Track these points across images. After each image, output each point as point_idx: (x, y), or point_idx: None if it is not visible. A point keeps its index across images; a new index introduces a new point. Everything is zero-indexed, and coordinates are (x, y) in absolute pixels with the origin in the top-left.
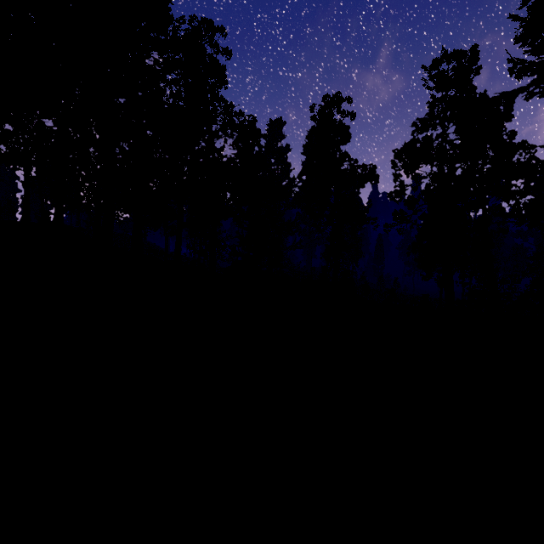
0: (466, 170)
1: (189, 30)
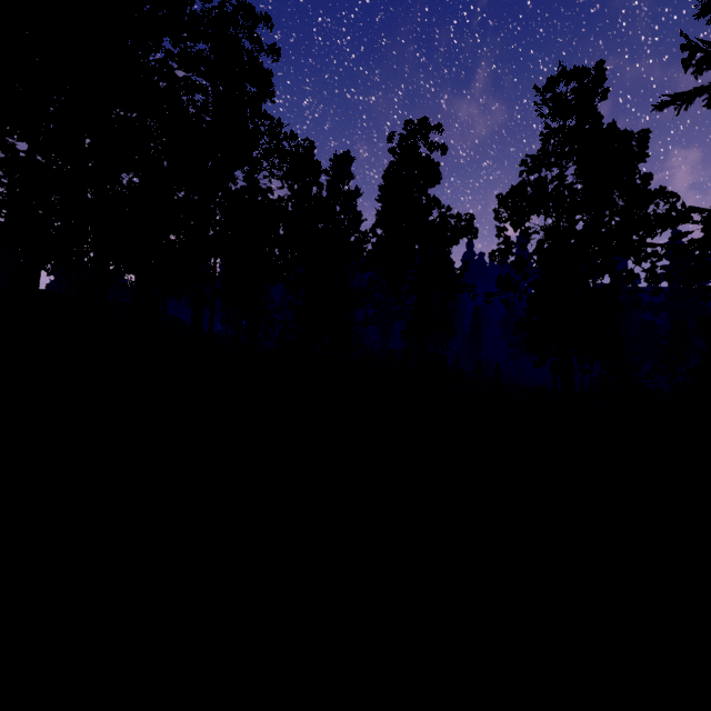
0: (589, 224)
1: (216, 8)
